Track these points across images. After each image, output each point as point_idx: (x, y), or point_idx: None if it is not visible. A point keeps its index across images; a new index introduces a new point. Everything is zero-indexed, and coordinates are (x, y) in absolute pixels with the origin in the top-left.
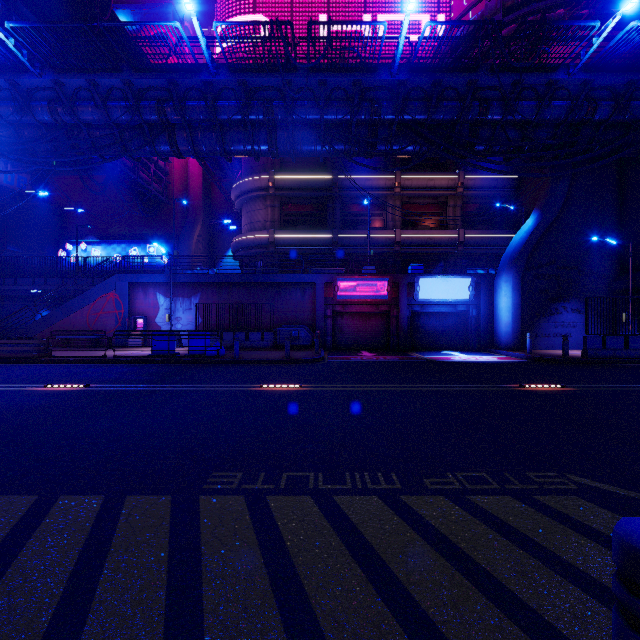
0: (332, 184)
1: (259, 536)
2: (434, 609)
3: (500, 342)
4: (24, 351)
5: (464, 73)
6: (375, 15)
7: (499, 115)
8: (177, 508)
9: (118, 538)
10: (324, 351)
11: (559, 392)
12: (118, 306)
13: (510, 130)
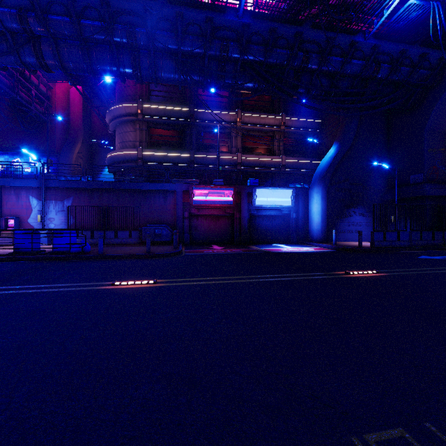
0: (189, 115)
1: None
2: None
3: (313, 237)
4: None
5: (293, 25)
6: None
7: (316, 65)
8: None
9: None
10: (182, 246)
11: (379, 278)
12: None
13: (323, 78)
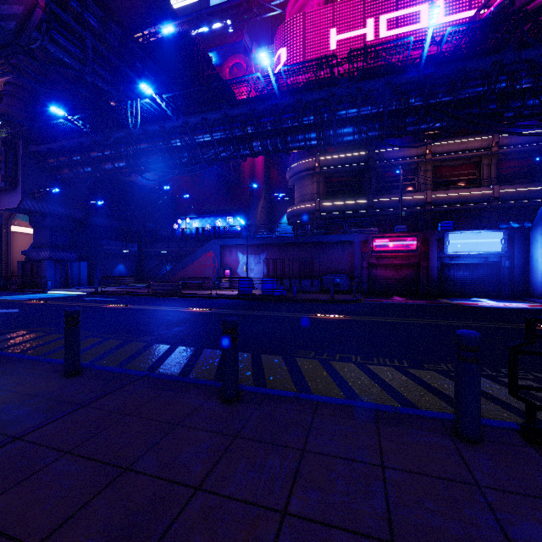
0: (367, 158)
1: (328, 372)
2: (413, 400)
3: (535, 291)
4: (167, 289)
5: (488, 56)
6: (407, 9)
7: (528, 84)
8: (286, 360)
9: (265, 366)
10: (361, 295)
11: None
12: (214, 261)
13: None
